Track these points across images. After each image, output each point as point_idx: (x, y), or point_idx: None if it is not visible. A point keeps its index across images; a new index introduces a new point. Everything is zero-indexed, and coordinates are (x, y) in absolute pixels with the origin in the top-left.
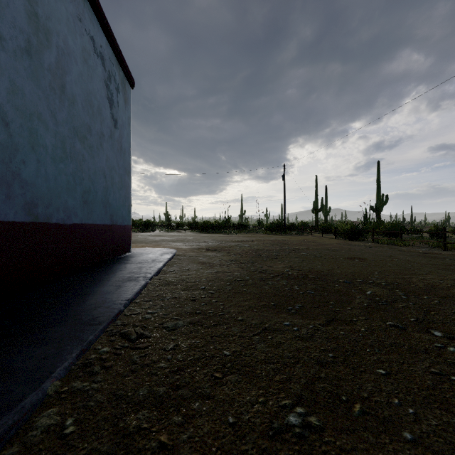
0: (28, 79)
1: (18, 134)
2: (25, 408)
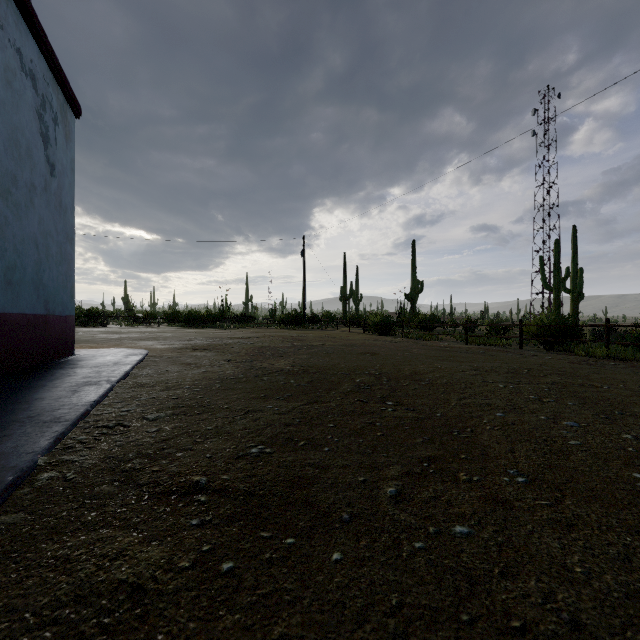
0: None
1: None
2: (23, 470)
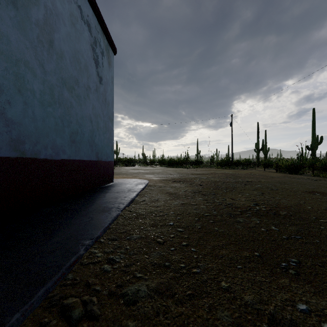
0: (13, 28)
1: (2, 76)
2: None
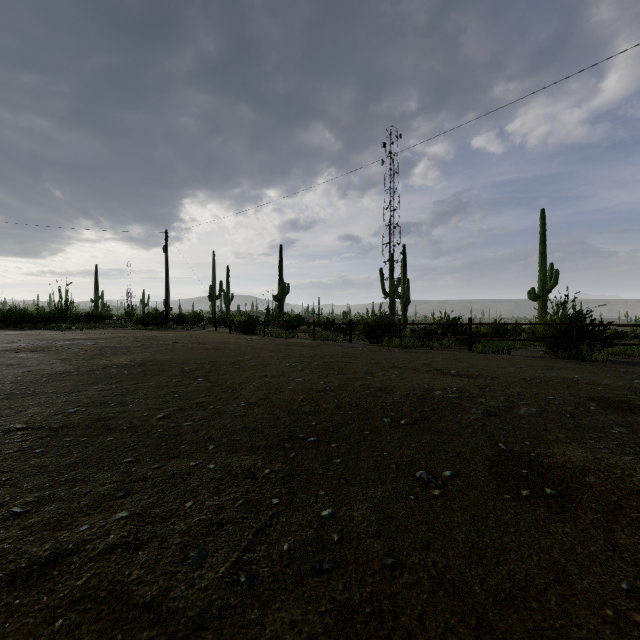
0: None
1: None
2: None
